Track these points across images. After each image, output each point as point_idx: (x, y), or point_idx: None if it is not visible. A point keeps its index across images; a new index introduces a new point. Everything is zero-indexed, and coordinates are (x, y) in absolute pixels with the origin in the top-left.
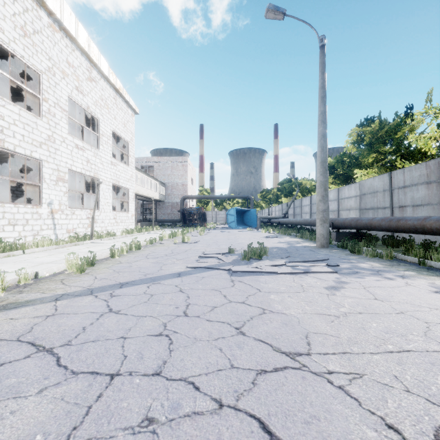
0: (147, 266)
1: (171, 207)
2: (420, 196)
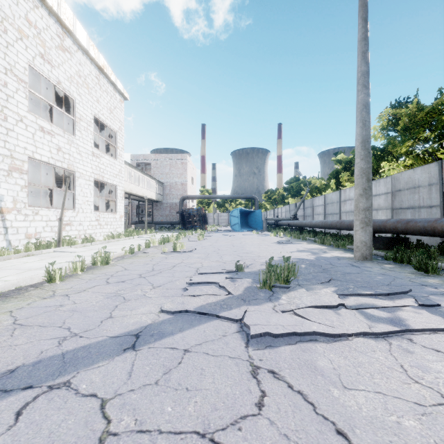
0: (90, 306)
1: (169, 208)
2: None
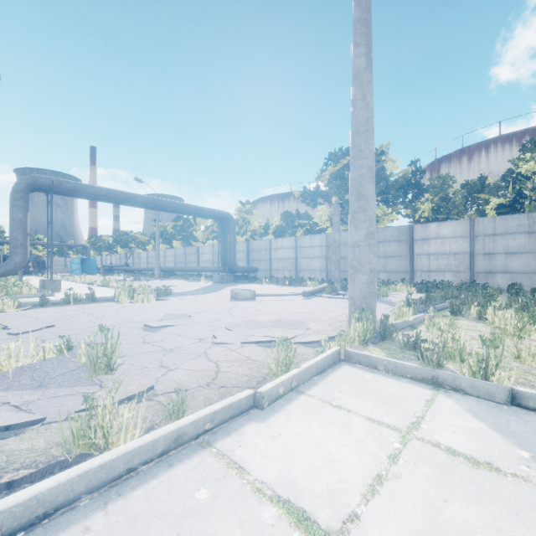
0: None
1: None
2: (193, 259)
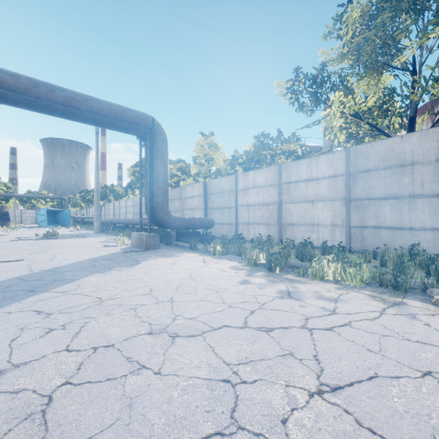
0: None
1: None
2: None
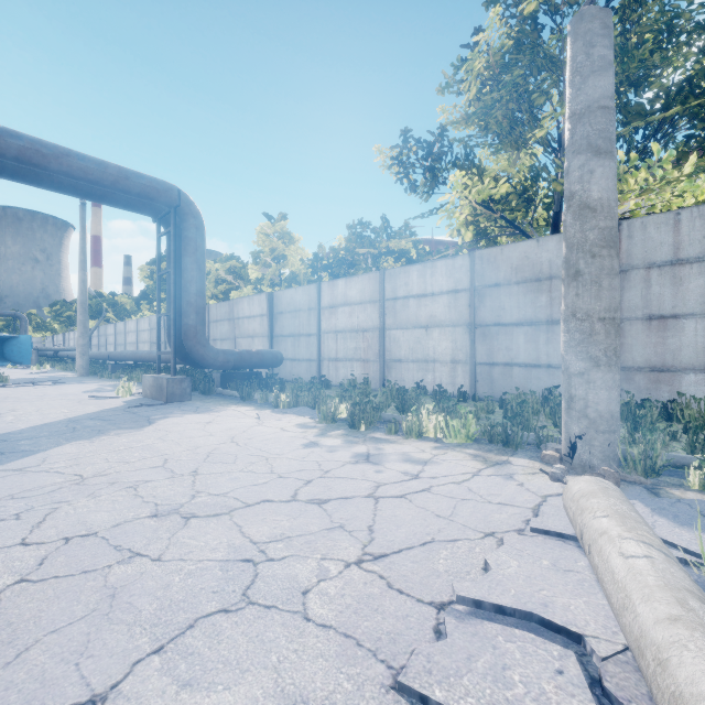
0: None
1: None
2: None
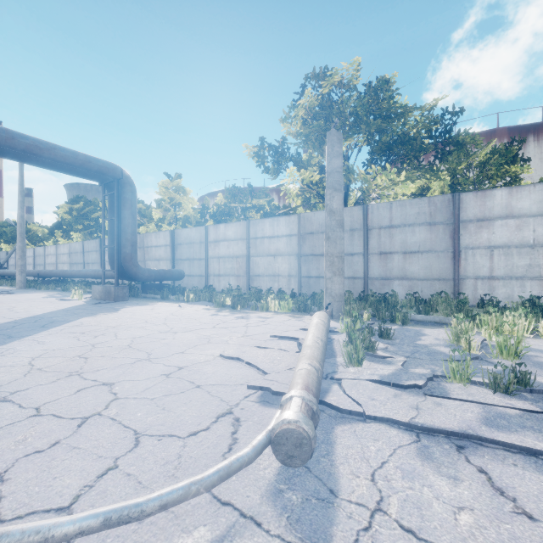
0: None
1: None
2: (94, 258)
